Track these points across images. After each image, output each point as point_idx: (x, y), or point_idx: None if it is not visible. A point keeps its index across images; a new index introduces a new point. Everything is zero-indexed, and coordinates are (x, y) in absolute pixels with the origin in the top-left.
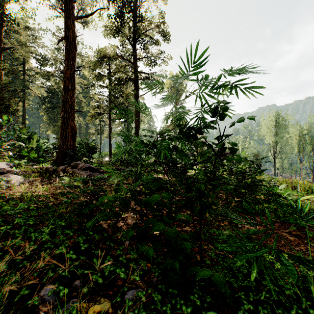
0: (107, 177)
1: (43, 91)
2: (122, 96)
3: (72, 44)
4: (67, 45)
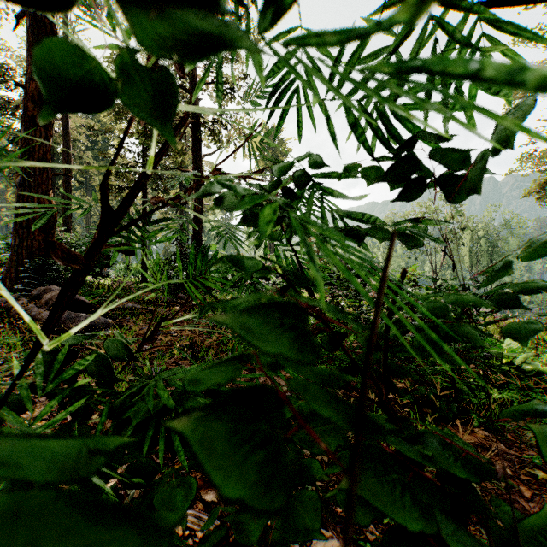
0: (113, 323)
1: (4, 139)
2: (170, 156)
3: (46, 24)
4: (33, 25)
